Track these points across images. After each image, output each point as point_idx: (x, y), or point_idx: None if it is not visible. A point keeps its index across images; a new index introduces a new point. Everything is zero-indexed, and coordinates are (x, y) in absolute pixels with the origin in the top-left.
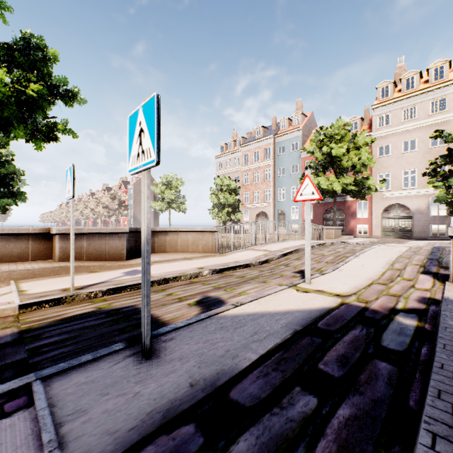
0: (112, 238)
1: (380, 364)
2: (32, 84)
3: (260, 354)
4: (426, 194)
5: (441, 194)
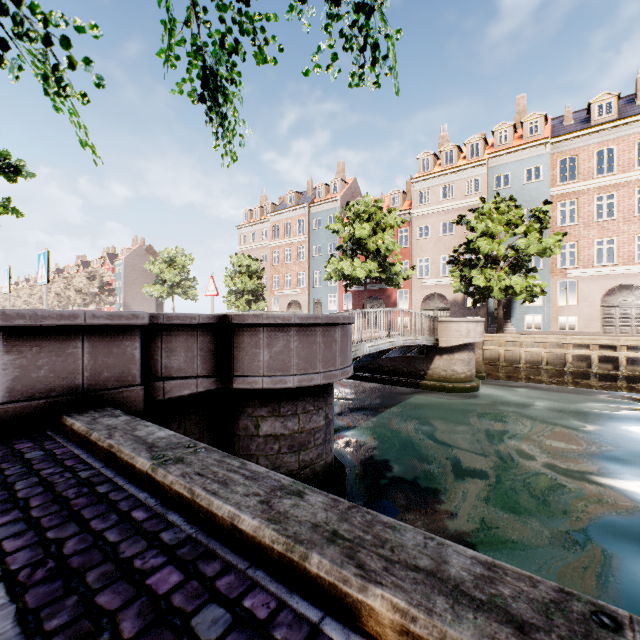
0: None
1: None
2: None
3: None
4: None
5: (456, 284)
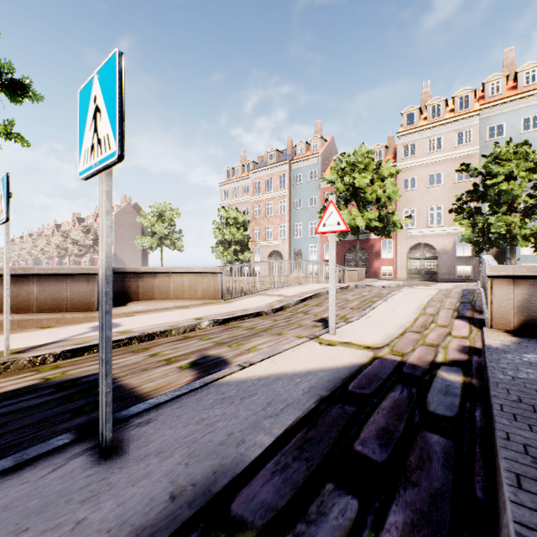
0: (76, 282)
1: (431, 438)
2: None
3: (275, 435)
4: (452, 232)
5: (467, 232)
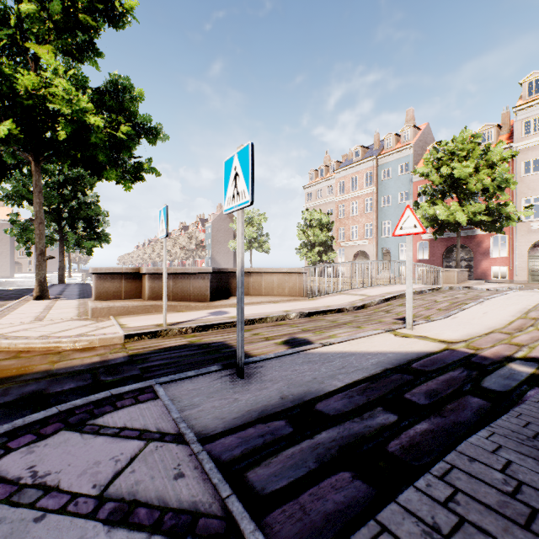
0: (196, 279)
1: (472, 399)
2: (122, 127)
3: (346, 383)
4: None
5: None
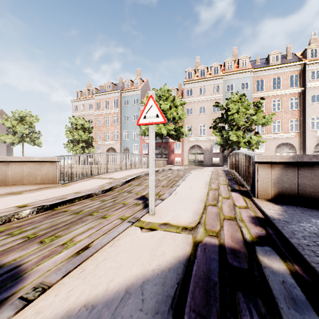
0: None
1: None
2: None
3: None
4: (210, 139)
5: (219, 139)
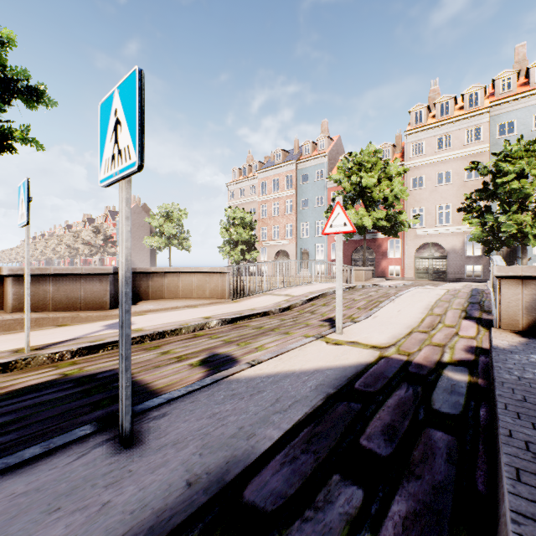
0: (89, 281)
1: (435, 435)
2: None
3: (284, 429)
4: (461, 232)
5: (477, 231)
